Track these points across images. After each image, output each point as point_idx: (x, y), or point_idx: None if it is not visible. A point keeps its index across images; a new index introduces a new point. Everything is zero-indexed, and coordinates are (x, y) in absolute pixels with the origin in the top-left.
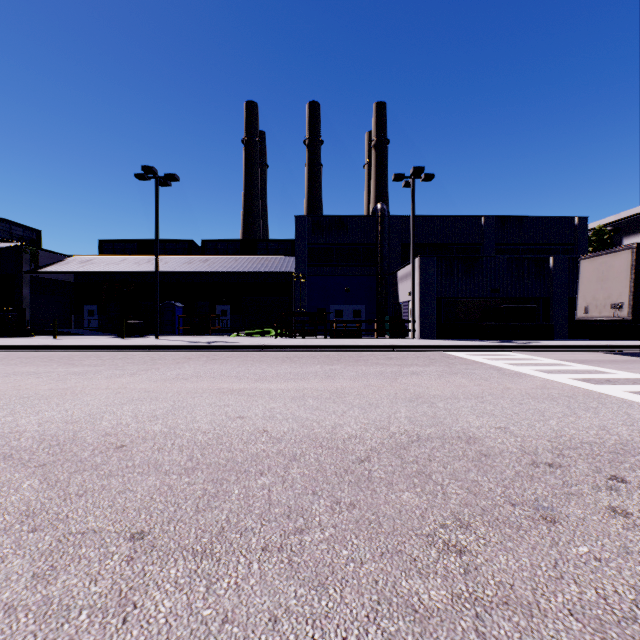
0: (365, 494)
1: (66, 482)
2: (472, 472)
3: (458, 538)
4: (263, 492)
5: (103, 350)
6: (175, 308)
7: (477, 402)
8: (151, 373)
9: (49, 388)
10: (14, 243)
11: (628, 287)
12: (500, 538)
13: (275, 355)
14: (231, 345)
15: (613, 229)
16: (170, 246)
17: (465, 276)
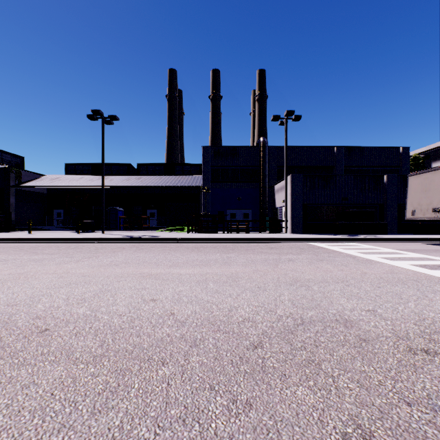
0: (260, 389)
1: None
2: (357, 360)
3: None
4: (162, 386)
5: (62, 242)
6: (117, 211)
7: (344, 285)
8: (92, 260)
9: (9, 273)
10: (3, 165)
11: None
12: None
13: (187, 245)
14: (155, 238)
15: (425, 156)
16: (114, 168)
17: (323, 188)
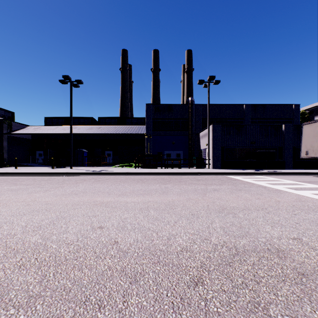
0: None
1: None
2: (306, 303)
3: None
4: None
5: (39, 175)
6: (83, 152)
7: (264, 213)
8: (57, 190)
9: None
10: None
11: None
12: None
13: (133, 178)
14: (110, 172)
15: (309, 112)
16: (81, 120)
17: (237, 135)
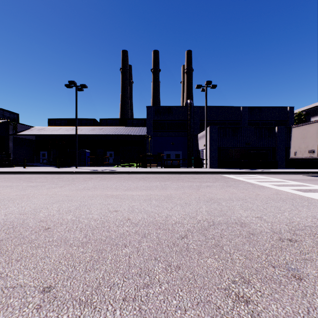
0: (185, 259)
1: (11, 251)
2: (246, 245)
3: (244, 291)
4: (125, 258)
5: (48, 174)
6: (86, 153)
7: (243, 202)
8: (71, 186)
9: (15, 194)
10: (5, 120)
11: (317, 141)
12: (270, 291)
13: (136, 176)
14: (113, 171)
15: (306, 113)
16: (83, 121)
17: (232, 136)
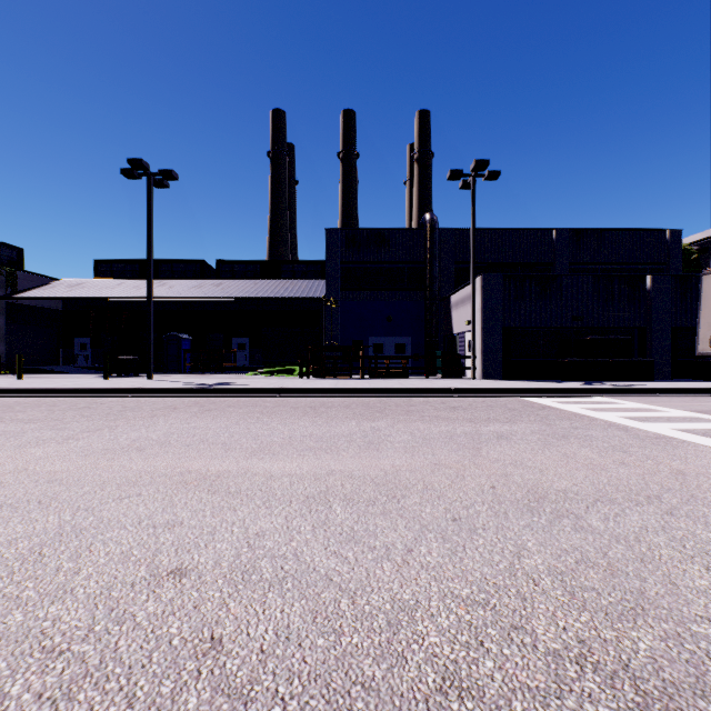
0: None
1: None
2: None
3: None
4: None
5: (67, 395)
6: (181, 341)
7: (662, 514)
8: (97, 436)
9: None
10: None
11: None
12: None
13: (295, 403)
14: (238, 388)
15: (699, 249)
16: (178, 268)
17: (539, 300)
